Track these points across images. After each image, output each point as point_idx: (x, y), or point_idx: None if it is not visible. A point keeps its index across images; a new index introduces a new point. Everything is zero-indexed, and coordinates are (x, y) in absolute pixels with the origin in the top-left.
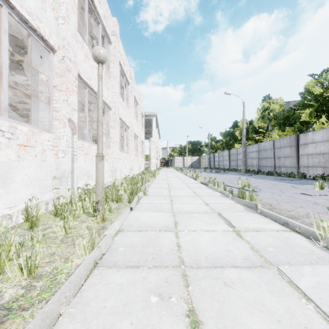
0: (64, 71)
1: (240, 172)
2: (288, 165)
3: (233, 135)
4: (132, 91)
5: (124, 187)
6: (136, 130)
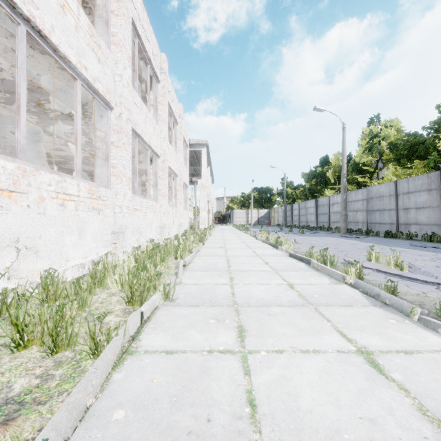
0: None
1: (336, 232)
2: (423, 222)
3: (321, 177)
4: (165, 94)
5: (119, 275)
6: (173, 164)
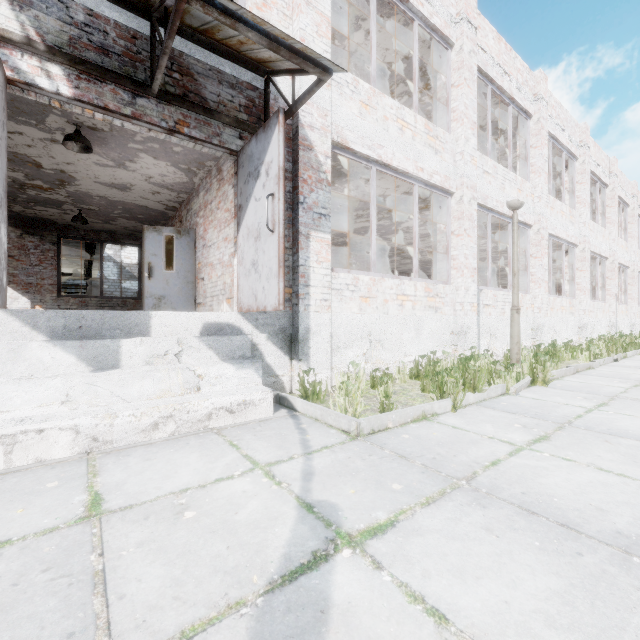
0: (613, 269)
1: None
2: None
3: None
4: None
5: None
6: None
